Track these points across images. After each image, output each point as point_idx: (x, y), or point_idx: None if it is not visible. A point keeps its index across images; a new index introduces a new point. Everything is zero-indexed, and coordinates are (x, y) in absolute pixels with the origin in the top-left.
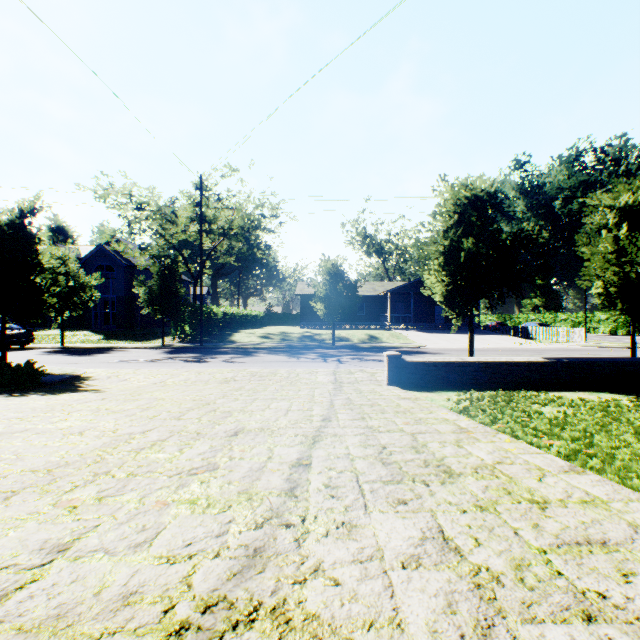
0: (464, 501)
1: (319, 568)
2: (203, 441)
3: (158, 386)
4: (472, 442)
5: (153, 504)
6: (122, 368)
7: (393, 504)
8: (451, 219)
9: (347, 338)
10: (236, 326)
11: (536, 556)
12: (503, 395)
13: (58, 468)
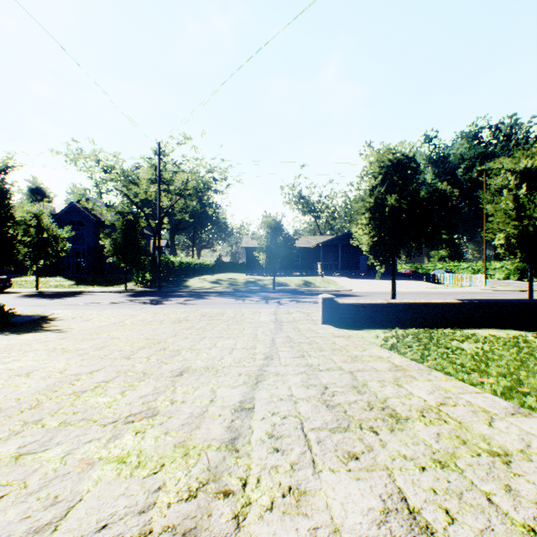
0: (420, 454)
1: None
2: (147, 382)
3: (117, 326)
4: (410, 381)
5: (75, 464)
6: (87, 310)
7: (343, 459)
8: (376, 179)
9: (285, 283)
10: (191, 273)
11: None
12: (424, 332)
13: None
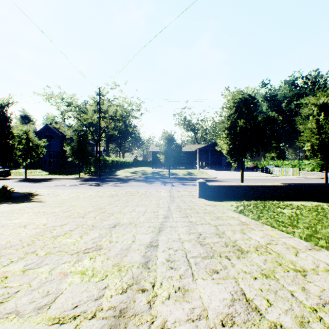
0: (254, 270)
1: (164, 327)
2: (95, 231)
3: (75, 199)
4: (250, 230)
5: (57, 274)
6: (56, 189)
7: (210, 273)
8: (231, 110)
9: (176, 173)
10: (118, 167)
11: (311, 314)
12: (260, 203)
13: (4, 249)
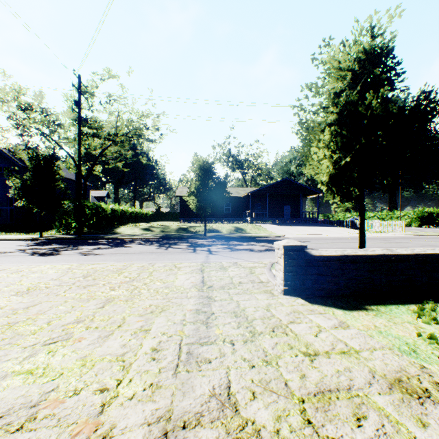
0: None
1: None
2: None
3: None
4: None
5: None
6: None
7: None
8: (342, 82)
9: (217, 230)
10: (126, 221)
11: None
12: None
13: None
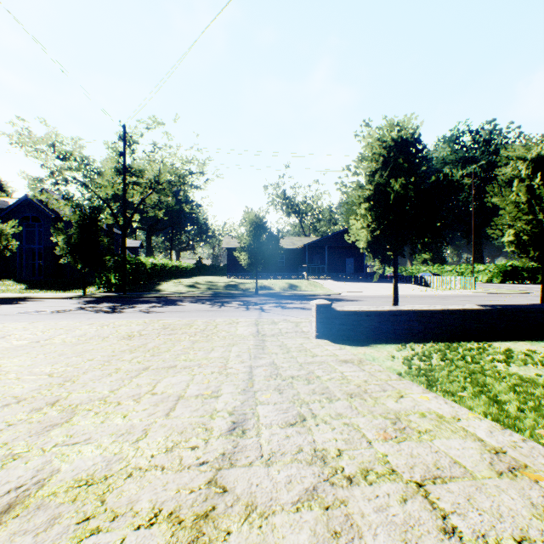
0: None
1: None
2: None
3: (35, 346)
4: None
5: None
6: (15, 321)
7: None
8: (376, 163)
9: (269, 287)
10: (166, 276)
11: None
12: (449, 349)
13: None
